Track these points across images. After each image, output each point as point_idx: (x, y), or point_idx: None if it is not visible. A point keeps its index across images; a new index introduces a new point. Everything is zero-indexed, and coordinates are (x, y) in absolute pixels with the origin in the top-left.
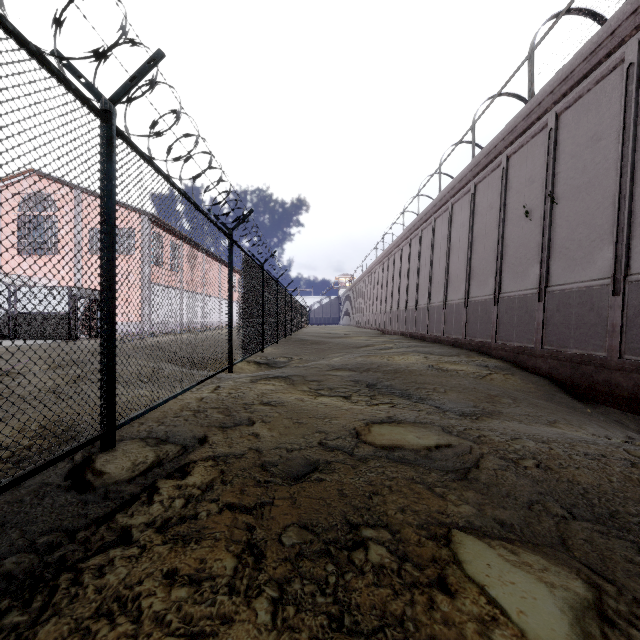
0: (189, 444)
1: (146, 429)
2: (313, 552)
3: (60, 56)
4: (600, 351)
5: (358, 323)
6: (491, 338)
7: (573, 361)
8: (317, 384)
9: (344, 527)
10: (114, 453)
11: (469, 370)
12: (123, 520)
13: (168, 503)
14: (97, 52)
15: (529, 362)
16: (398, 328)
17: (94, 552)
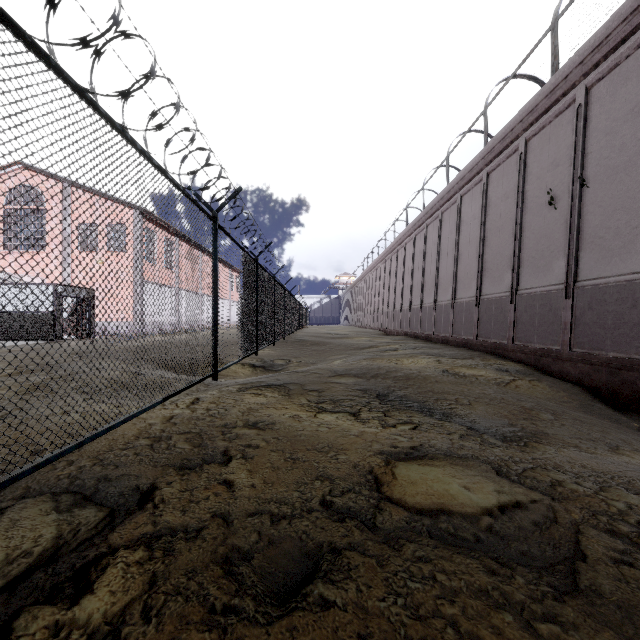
0: (123, 505)
1: (71, 474)
2: None
3: None
4: None
5: (359, 323)
6: (508, 339)
7: (610, 366)
8: (317, 395)
9: None
10: None
11: (489, 376)
12: None
13: None
14: None
15: (554, 366)
16: (401, 328)
17: None
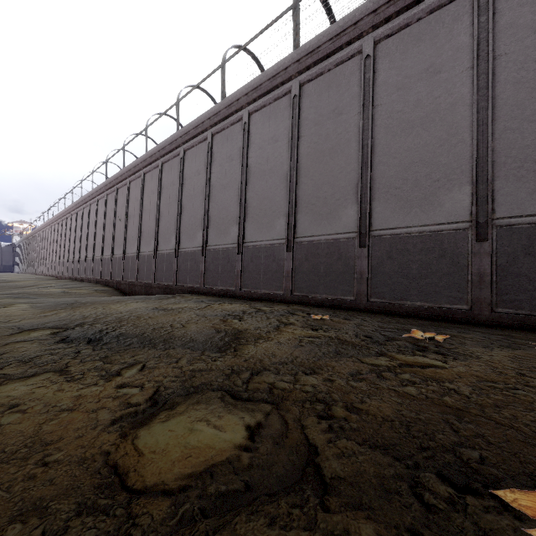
0: None
1: None
2: None
3: None
4: (134, 280)
5: (35, 271)
6: (110, 277)
7: (129, 284)
8: None
9: None
10: None
11: (84, 291)
12: None
13: None
14: None
15: (120, 287)
16: (68, 274)
17: None
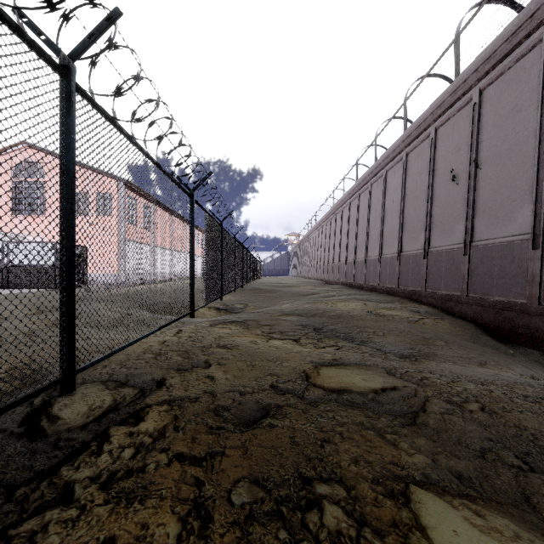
0: (147, 387)
1: (108, 372)
2: (264, 514)
3: (21, 14)
4: (521, 298)
5: (304, 274)
6: (421, 287)
7: (496, 307)
8: (269, 328)
9: (297, 482)
10: (73, 397)
11: (403, 315)
12: (67, 474)
13: (117, 453)
14: (51, 2)
15: (456, 308)
16: (339, 279)
17: (30, 514)
